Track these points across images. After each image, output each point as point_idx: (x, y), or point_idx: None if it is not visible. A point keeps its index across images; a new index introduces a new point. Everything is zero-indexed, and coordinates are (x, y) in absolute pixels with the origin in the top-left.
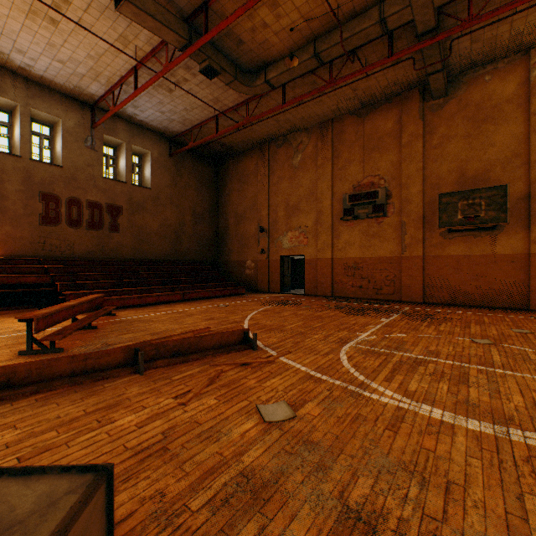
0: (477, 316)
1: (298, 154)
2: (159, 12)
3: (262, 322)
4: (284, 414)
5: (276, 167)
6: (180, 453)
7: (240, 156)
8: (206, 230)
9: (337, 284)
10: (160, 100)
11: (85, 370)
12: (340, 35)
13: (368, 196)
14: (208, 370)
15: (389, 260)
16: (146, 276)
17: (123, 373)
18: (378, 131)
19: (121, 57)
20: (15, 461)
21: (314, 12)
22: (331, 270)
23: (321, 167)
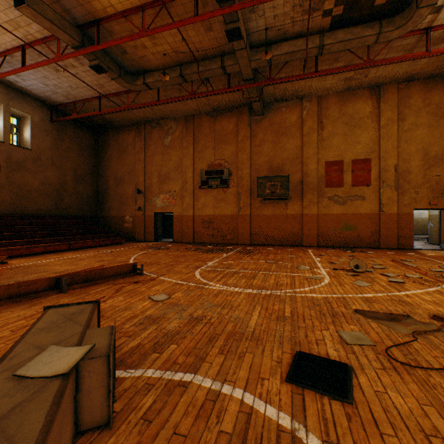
0: (276, 250)
1: (169, 136)
2: (56, 18)
3: (144, 261)
4: (164, 298)
5: (151, 143)
6: (112, 316)
7: (120, 129)
8: (87, 189)
9: (197, 233)
10: (45, 75)
11: (18, 294)
12: (198, 69)
13: (217, 173)
14: (113, 287)
15: (231, 217)
16: (29, 230)
17: (51, 294)
18: (224, 129)
19: (8, 35)
20: (10, 332)
21: (180, 48)
22: (193, 224)
23: (186, 148)
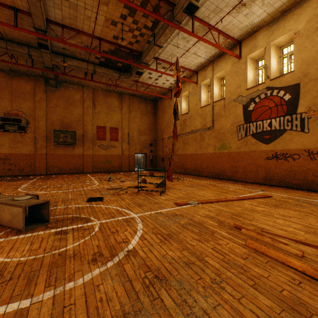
0: (68, 176)
1: None
2: None
3: None
4: None
5: None
6: None
7: None
8: None
9: None
10: None
11: None
12: (6, 47)
13: (15, 120)
14: None
15: (29, 155)
16: None
17: None
18: (22, 88)
19: None
20: None
21: None
22: None
23: None
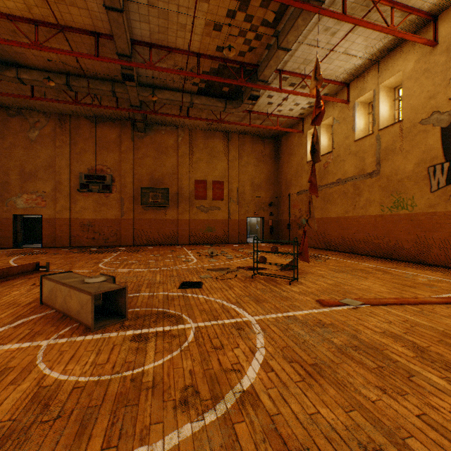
0: (158, 248)
1: (36, 130)
2: None
3: None
4: None
5: (9, 133)
6: None
7: None
8: None
9: (75, 237)
10: None
11: None
12: (88, 86)
13: (100, 178)
14: (31, 279)
15: (114, 221)
16: None
17: None
18: (106, 137)
19: None
20: None
21: (70, 62)
22: (70, 227)
23: (60, 147)
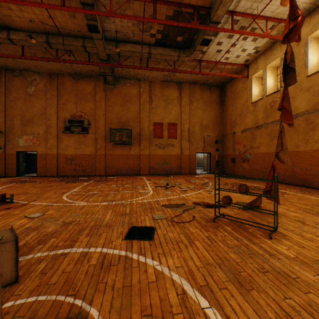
0: (123, 178)
1: (32, 86)
2: None
3: (10, 192)
4: (39, 215)
5: (13, 89)
6: None
7: None
8: None
9: (61, 168)
10: None
11: None
12: (63, 42)
13: (79, 122)
14: None
15: (90, 156)
16: None
17: None
18: (84, 90)
19: None
20: None
21: (47, 21)
22: (57, 161)
23: (50, 99)
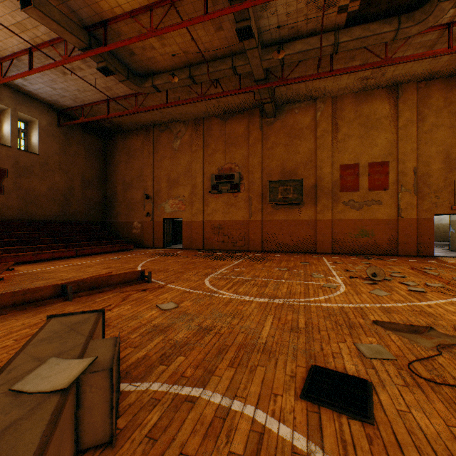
0: (289, 257)
1: (178, 140)
2: (63, 19)
3: (152, 268)
4: (172, 306)
5: (160, 147)
6: (118, 325)
7: (128, 133)
8: (95, 195)
9: (207, 240)
10: (53, 78)
11: (24, 302)
12: (207, 70)
13: (228, 177)
14: (120, 295)
15: (242, 223)
16: (36, 236)
17: (56, 301)
18: (234, 132)
19: (15, 38)
20: (13, 341)
21: (190, 49)
22: (202, 230)
23: (195, 152)
